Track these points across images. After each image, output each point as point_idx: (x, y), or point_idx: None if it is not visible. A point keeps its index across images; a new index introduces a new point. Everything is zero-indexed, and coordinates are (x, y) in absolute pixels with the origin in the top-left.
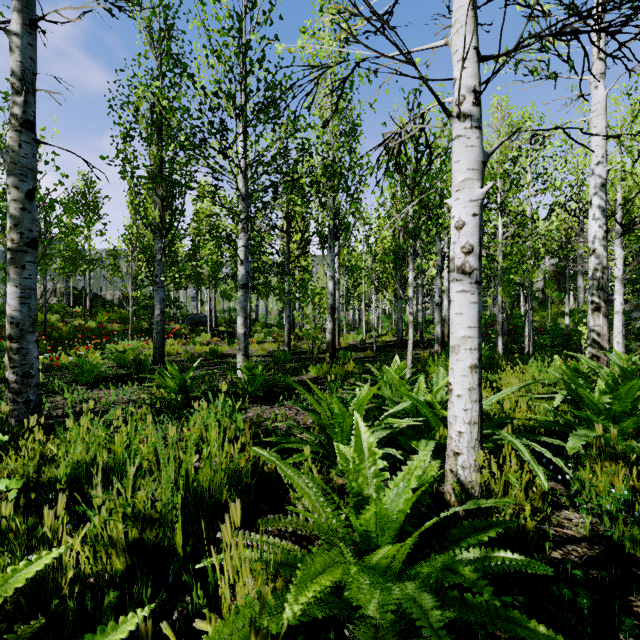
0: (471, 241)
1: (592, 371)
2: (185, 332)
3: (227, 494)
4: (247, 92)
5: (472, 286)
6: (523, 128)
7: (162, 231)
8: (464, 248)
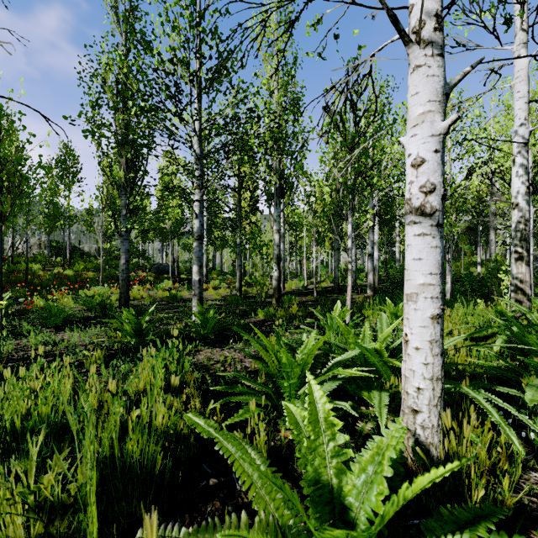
0: (432, 180)
1: (515, 314)
2: (151, 279)
3: (162, 463)
4: (200, 59)
5: (433, 229)
6: None
7: (127, 189)
8: (424, 188)
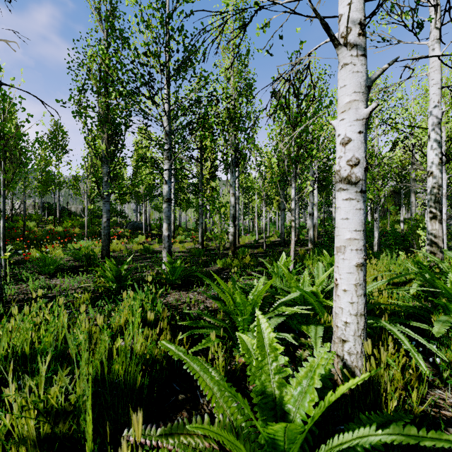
0: (356, 155)
1: (430, 264)
2: (127, 234)
3: (141, 381)
4: (169, 52)
5: (357, 195)
6: (374, 84)
7: (108, 160)
8: (350, 161)
